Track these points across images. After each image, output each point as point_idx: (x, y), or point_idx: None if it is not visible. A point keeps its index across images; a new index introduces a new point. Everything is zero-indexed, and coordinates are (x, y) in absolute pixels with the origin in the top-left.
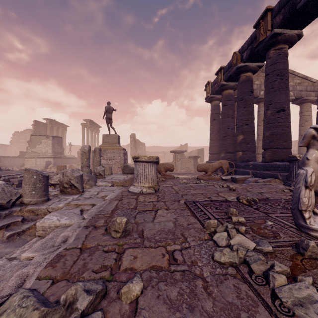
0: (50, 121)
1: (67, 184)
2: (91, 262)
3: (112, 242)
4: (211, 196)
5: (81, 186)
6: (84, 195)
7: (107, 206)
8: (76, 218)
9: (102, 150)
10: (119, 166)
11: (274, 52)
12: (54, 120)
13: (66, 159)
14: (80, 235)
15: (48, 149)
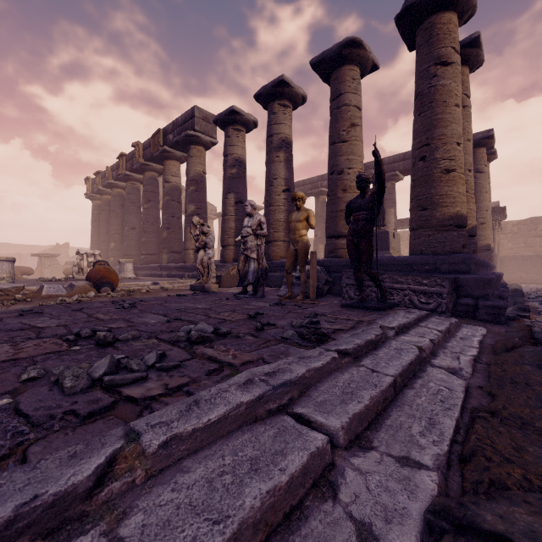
0: None
1: None
2: None
3: None
4: None
5: None
6: None
7: None
8: None
9: None
10: None
11: (130, 185)
12: None
13: None
14: None
15: None
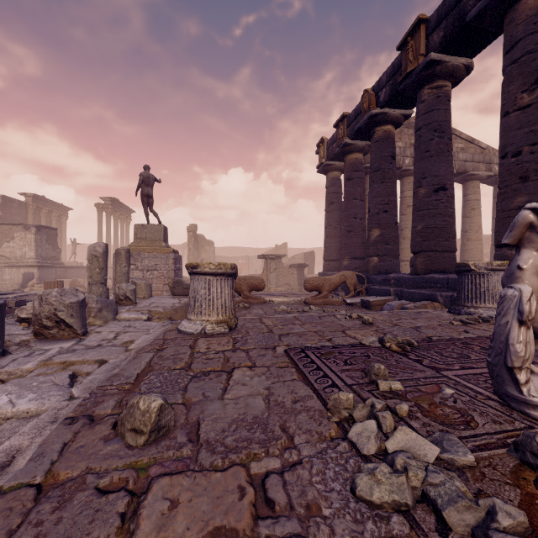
0: (35, 199)
1: (49, 319)
2: (55, 530)
3: (124, 461)
4: (333, 337)
5: (81, 323)
6: (86, 341)
7: (128, 366)
8: (55, 396)
9: (133, 252)
10: (165, 281)
11: (429, 93)
12: (43, 198)
13: (66, 269)
14: (49, 444)
15: (28, 251)
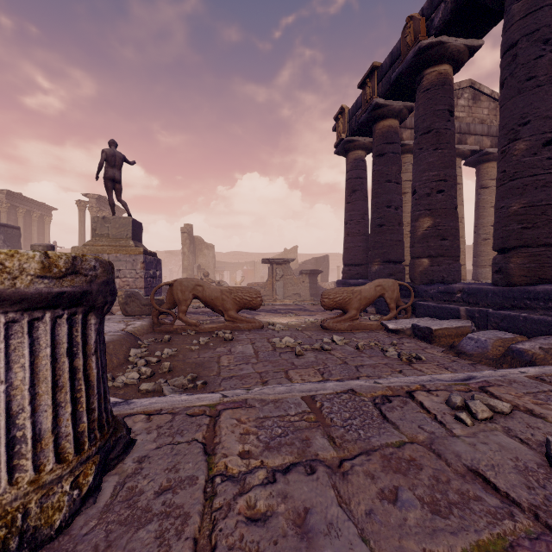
0: (9, 196)
1: None
2: None
3: None
4: None
5: None
6: None
7: None
8: None
9: (87, 254)
10: None
11: None
12: (19, 195)
13: None
14: None
15: None
